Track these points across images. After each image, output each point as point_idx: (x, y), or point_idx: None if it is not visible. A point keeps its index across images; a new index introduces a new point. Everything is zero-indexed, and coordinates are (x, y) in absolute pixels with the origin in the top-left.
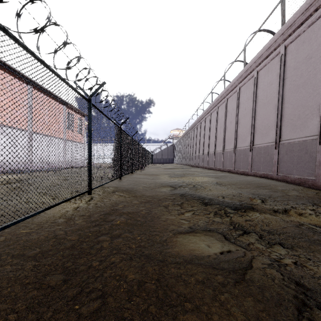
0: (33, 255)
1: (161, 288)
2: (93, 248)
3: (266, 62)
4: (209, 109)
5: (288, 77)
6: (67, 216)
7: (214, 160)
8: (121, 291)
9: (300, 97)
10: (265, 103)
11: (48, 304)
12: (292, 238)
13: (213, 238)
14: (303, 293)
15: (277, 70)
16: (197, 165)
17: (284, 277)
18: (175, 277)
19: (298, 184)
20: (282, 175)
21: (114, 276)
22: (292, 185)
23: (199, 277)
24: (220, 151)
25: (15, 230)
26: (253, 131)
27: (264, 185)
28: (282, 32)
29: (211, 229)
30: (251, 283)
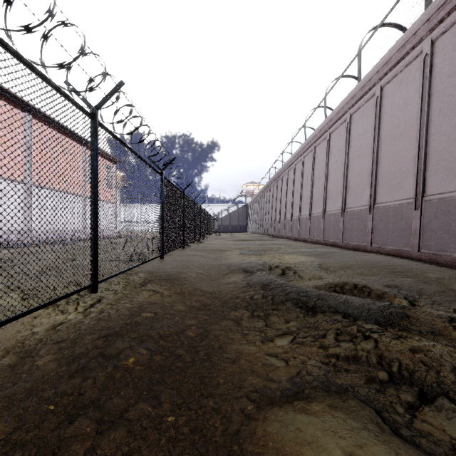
0: None
1: None
2: None
3: (397, 70)
4: (301, 151)
5: (437, 91)
6: (26, 349)
7: (309, 227)
8: None
9: None
10: (395, 135)
11: None
12: None
13: (356, 425)
14: None
15: (417, 81)
16: (282, 235)
17: None
18: None
19: None
20: (428, 252)
21: None
22: (450, 270)
23: None
24: (319, 213)
25: None
26: (375, 181)
27: (402, 269)
28: (427, 18)
29: (342, 386)
30: None
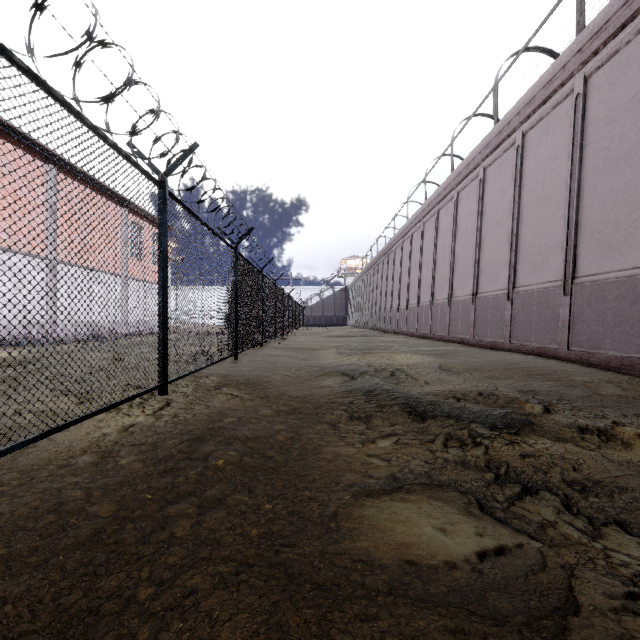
0: None
1: None
2: (149, 541)
3: (543, 113)
4: (420, 215)
5: (591, 142)
6: (103, 449)
7: (430, 318)
8: None
9: (620, 183)
10: (540, 198)
11: None
12: None
13: (452, 510)
14: None
15: (567, 128)
16: (395, 330)
17: None
18: None
19: (617, 369)
20: (580, 350)
21: None
22: (603, 373)
23: None
24: (444, 300)
25: None
26: (514, 257)
27: (543, 371)
28: (578, 47)
29: (444, 483)
30: None
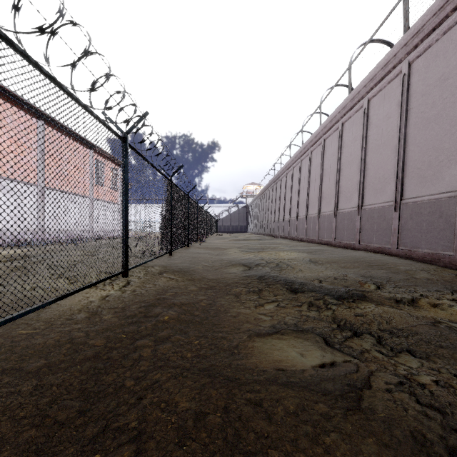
0: (35, 370)
1: (230, 425)
2: (127, 358)
3: (381, 86)
4: (298, 155)
5: (413, 107)
6: (91, 310)
7: (305, 227)
8: (167, 430)
9: (432, 136)
10: (379, 144)
11: (52, 450)
12: (426, 343)
13: (308, 343)
14: (454, 432)
15: (397, 97)
16: (281, 235)
17: (422, 405)
18: (253, 406)
19: (429, 262)
20: (405, 249)
21: (157, 403)
22: (419, 264)
23: (290, 405)
24: (315, 214)
25: (10, 331)
26: (362, 185)
27: (379, 263)
28: (404, 43)
29: (305, 329)
30: (370, 415)
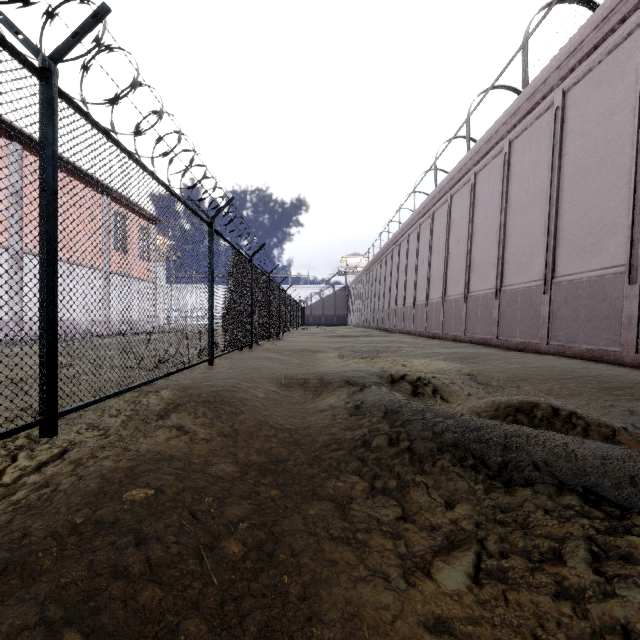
0: None
1: None
2: None
3: (593, 61)
4: (429, 203)
5: None
6: None
7: (442, 316)
8: None
9: None
10: (589, 166)
11: None
12: None
13: None
14: None
15: (631, 74)
16: (400, 329)
17: None
18: None
19: None
20: None
21: None
22: None
23: None
24: (459, 295)
25: None
26: (553, 241)
27: (619, 383)
28: None
29: None
30: None
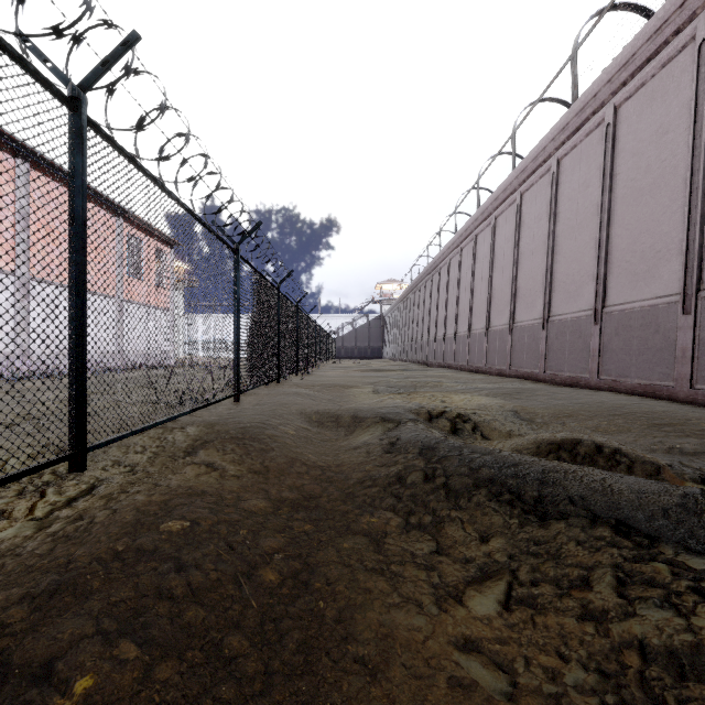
0: None
1: None
2: None
3: (646, 75)
4: (471, 225)
5: None
6: None
7: (486, 349)
8: None
9: None
10: (642, 188)
11: None
12: None
13: None
14: None
15: (685, 90)
16: (440, 363)
17: None
18: None
19: None
20: None
21: None
22: None
23: None
24: (504, 326)
25: None
26: (604, 268)
27: (670, 420)
28: None
29: None
30: None
